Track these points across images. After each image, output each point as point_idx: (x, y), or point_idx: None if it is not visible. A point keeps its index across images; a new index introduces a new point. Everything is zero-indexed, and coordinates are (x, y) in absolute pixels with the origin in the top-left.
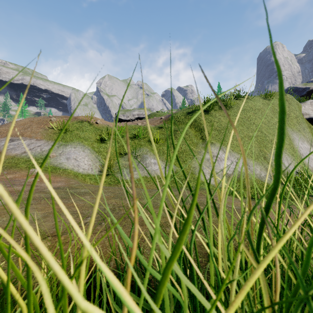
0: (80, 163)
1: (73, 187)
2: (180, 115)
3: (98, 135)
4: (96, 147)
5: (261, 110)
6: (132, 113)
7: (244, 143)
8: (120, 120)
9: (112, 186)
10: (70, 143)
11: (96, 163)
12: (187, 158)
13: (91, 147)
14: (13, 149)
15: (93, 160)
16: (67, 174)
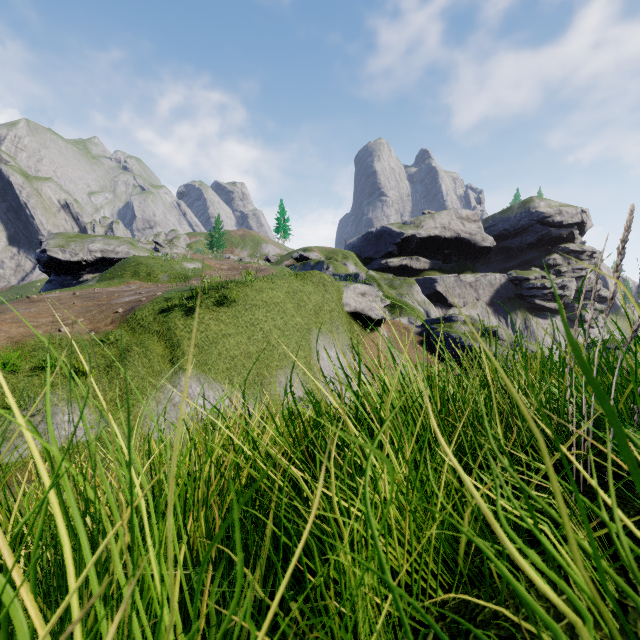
0: None
1: None
2: (147, 313)
3: None
4: None
5: (280, 305)
6: (88, 246)
7: (236, 364)
8: (54, 260)
9: None
10: None
11: None
12: (137, 401)
13: None
14: None
15: None
16: None
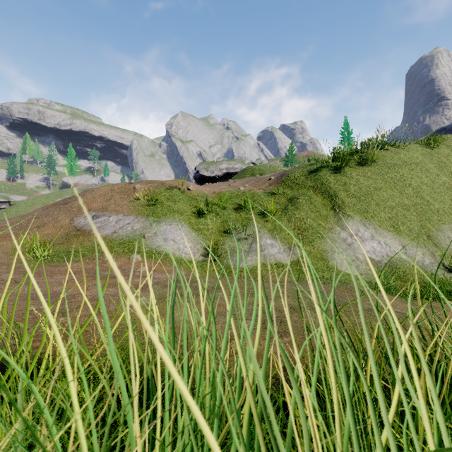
0: (180, 245)
1: (192, 280)
2: (298, 174)
3: (193, 206)
4: (194, 224)
5: (420, 164)
6: (219, 166)
7: (397, 215)
8: (202, 176)
9: (224, 276)
10: (164, 219)
11: (197, 245)
12: (314, 238)
13: (188, 223)
14: (101, 228)
15: (193, 241)
16: (170, 261)
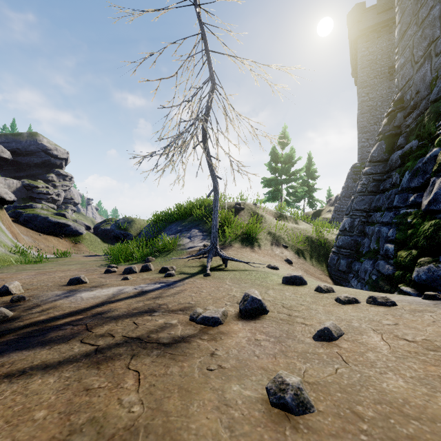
0: None
1: None
2: None
3: None
4: None
5: None
6: None
7: None
8: None
9: None
10: None
11: None
12: None
13: None
14: None
15: None
16: None
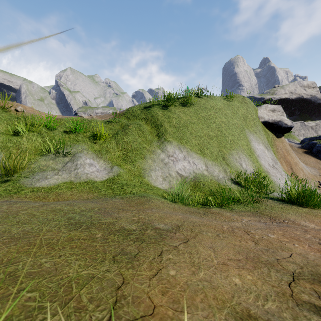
0: None
1: None
2: (136, 109)
3: (12, 125)
4: (1, 142)
5: (222, 110)
6: (95, 111)
7: (204, 142)
8: None
9: (0, 198)
10: None
11: None
12: (137, 158)
13: None
14: None
15: None
16: None
